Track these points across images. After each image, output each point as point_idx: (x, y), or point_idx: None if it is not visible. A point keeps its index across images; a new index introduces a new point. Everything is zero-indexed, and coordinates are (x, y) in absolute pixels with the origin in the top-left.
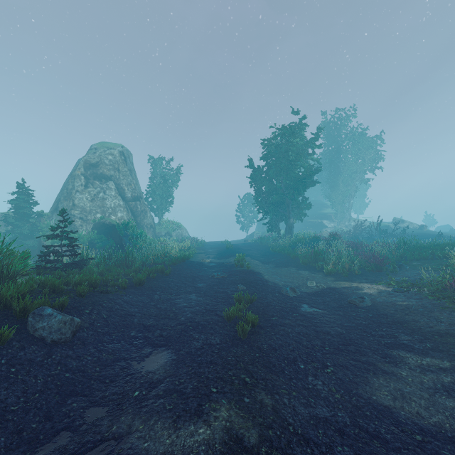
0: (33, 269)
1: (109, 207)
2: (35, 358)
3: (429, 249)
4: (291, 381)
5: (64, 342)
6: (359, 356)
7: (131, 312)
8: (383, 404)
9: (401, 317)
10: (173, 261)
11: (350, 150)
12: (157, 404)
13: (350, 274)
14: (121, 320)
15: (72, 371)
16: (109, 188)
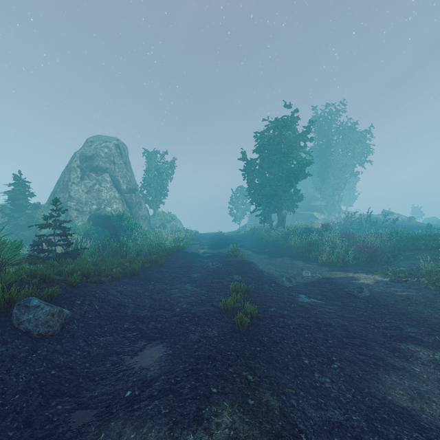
0: (26, 259)
1: (104, 199)
2: (18, 354)
3: (421, 240)
4: (297, 378)
5: (51, 335)
6: (365, 350)
7: (124, 303)
8: (400, 406)
9: (403, 308)
10: (167, 252)
11: (340, 144)
12: (151, 407)
13: (345, 264)
14: (114, 311)
15: (59, 368)
16: (104, 180)
